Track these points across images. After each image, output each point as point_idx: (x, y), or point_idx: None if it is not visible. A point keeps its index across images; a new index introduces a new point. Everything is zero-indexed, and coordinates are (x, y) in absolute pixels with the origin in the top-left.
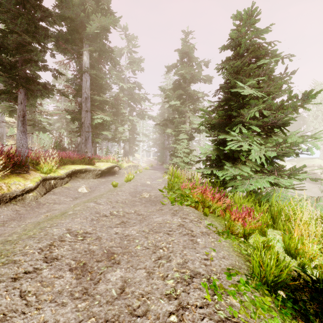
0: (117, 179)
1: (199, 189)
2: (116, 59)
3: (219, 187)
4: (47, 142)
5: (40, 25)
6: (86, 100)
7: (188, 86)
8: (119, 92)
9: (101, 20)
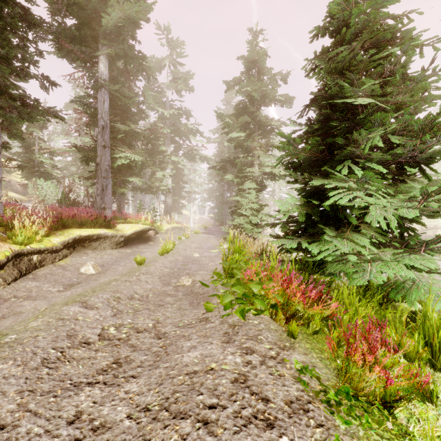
0: (150, 250)
1: (278, 280)
2: (150, 69)
3: (312, 271)
4: (50, 194)
5: (15, 2)
6: (103, 130)
7: (257, 111)
8: (157, 120)
9: (125, 7)
